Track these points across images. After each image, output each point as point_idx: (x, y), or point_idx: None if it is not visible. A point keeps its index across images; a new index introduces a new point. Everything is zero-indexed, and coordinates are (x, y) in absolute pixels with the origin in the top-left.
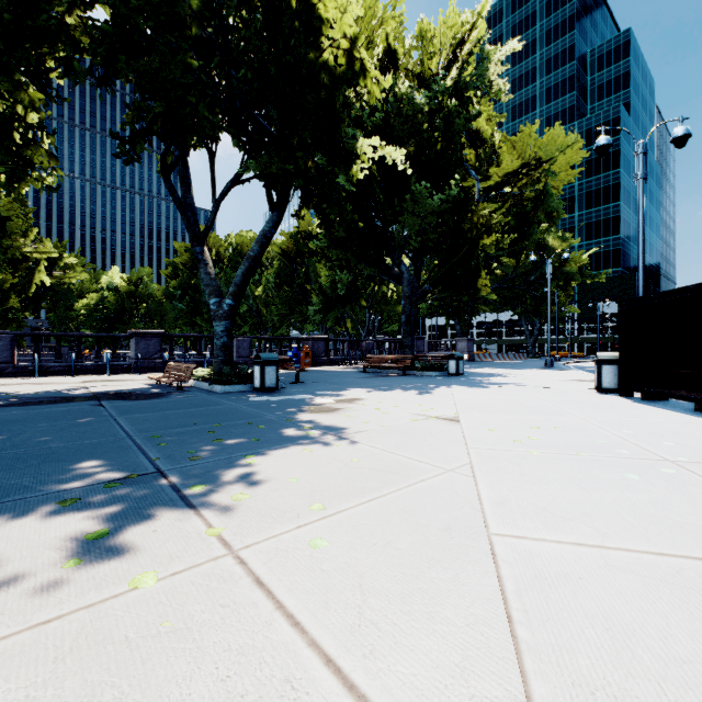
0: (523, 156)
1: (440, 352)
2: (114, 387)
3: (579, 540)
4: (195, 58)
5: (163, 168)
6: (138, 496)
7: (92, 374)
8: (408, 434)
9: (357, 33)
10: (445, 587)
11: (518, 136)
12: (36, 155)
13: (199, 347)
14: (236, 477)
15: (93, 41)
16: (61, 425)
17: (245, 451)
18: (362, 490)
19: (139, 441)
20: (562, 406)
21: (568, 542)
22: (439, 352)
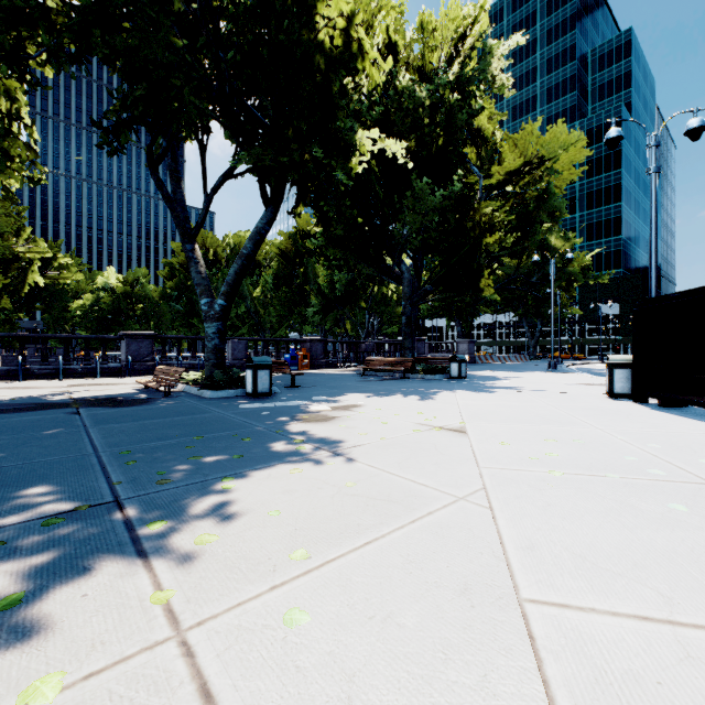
0: (525, 154)
1: (440, 354)
2: (99, 392)
3: (640, 610)
4: (181, 39)
5: (150, 160)
6: (80, 538)
7: (81, 377)
8: (411, 449)
9: (354, 10)
10: (471, 701)
11: (520, 134)
12: (14, 145)
13: (192, 349)
14: (206, 509)
15: (71, 20)
16: (25, 437)
17: (223, 472)
18: (357, 528)
19: (105, 459)
20: (575, 414)
21: (627, 614)
22: (439, 354)
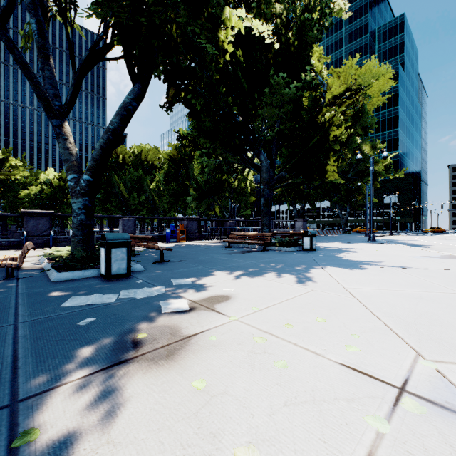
0: (346, 84)
1: (282, 229)
2: None
3: None
4: None
5: None
6: None
7: None
8: None
9: None
10: None
11: (342, 69)
12: None
13: None
14: None
15: None
16: None
17: None
18: None
19: None
20: None
21: None
22: (281, 229)
